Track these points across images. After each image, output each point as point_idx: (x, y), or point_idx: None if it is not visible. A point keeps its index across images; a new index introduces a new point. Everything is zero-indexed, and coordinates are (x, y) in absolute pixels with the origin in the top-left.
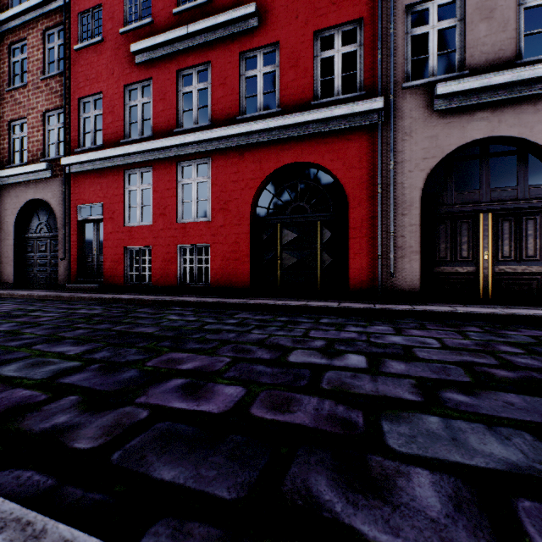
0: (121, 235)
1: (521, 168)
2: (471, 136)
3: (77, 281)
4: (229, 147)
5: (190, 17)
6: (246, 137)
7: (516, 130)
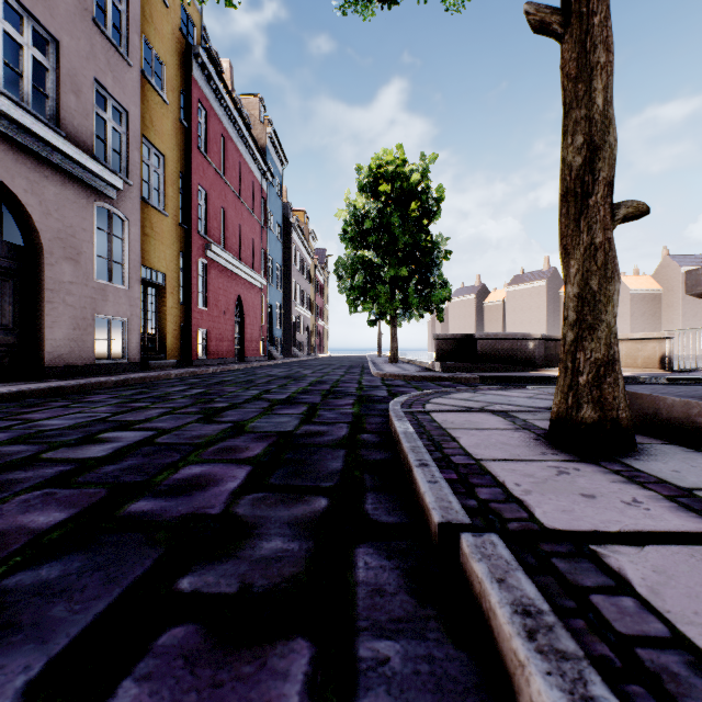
0: None
1: None
2: None
3: None
4: None
5: None
6: None
7: None
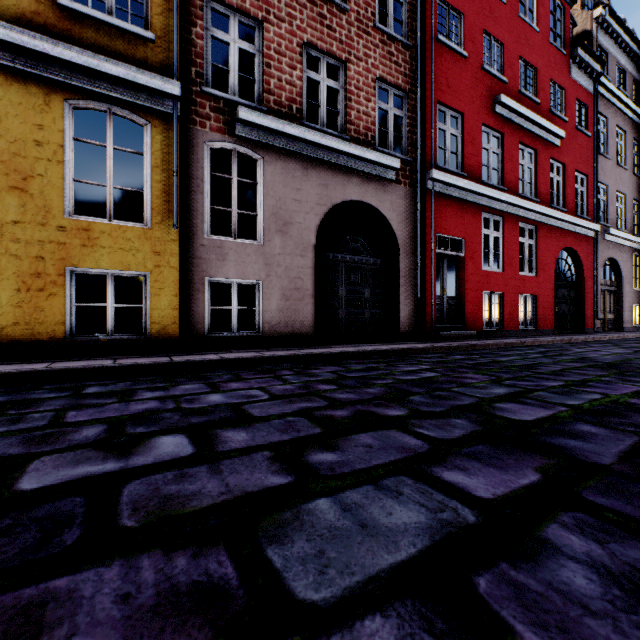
0: (480, 278)
1: (610, 273)
2: (609, 255)
3: (435, 328)
4: (545, 224)
5: (526, 104)
6: (556, 221)
7: (616, 257)
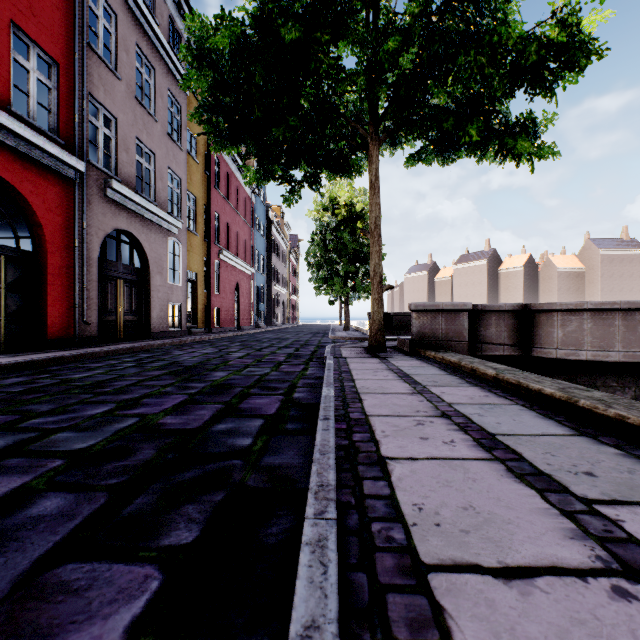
0: None
1: (132, 255)
2: (121, 226)
3: None
4: None
5: None
6: None
7: (136, 233)
